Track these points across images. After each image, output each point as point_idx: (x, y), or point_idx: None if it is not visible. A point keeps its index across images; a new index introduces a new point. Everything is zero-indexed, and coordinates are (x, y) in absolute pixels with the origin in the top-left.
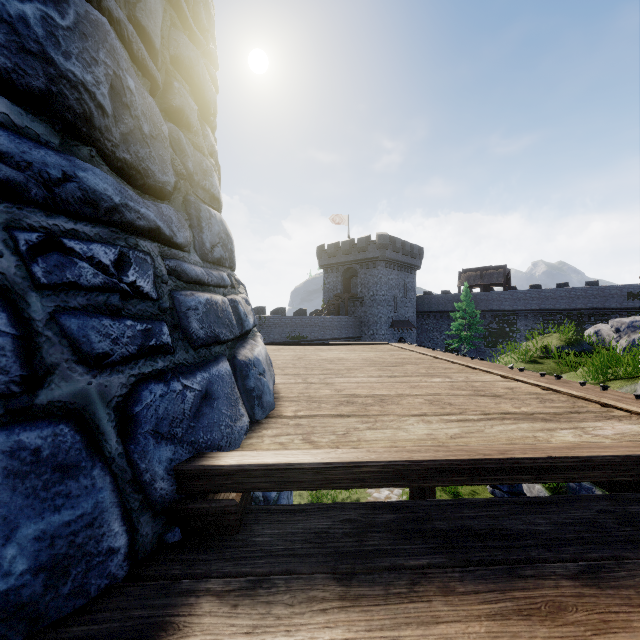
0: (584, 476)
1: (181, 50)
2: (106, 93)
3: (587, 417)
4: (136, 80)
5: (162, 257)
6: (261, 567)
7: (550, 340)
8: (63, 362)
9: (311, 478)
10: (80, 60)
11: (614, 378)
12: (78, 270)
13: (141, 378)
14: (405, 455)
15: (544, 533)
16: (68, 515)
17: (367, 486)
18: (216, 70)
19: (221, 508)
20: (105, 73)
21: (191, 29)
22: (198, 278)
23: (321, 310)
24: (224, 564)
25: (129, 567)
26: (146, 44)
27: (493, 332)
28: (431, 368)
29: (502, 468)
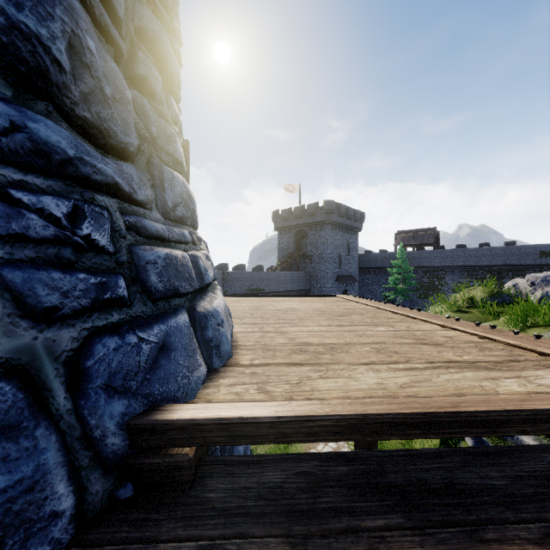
0: (538, 429)
1: (145, 22)
2: (62, 49)
3: (527, 365)
4: (97, 43)
5: (121, 212)
6: (213, 529)
7: (475, 292)
8: (5, 316)
9: (265, 432)
10: (34, 13)
11: (533, 326)
12: (25, 222)
13: (95, 331)
14: (359, 408)
15: (500, 488)
16: (4, 481)
17: (321, 440)
18: (180, 47)
19: (174, 463)
20: (62, 29)
21: (155, 4)
22: (159, 234)
23: (276, 266)
24: (175, 525)
25: (76, 529)
26: (110, 12)
27: (424, 285)
28: (375, 318)
29: (456, 421)
